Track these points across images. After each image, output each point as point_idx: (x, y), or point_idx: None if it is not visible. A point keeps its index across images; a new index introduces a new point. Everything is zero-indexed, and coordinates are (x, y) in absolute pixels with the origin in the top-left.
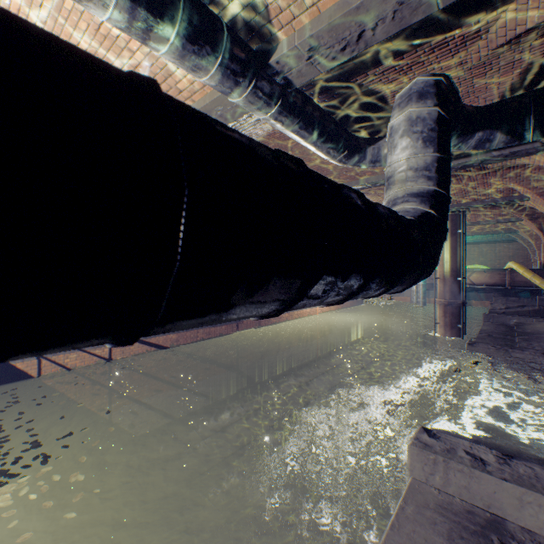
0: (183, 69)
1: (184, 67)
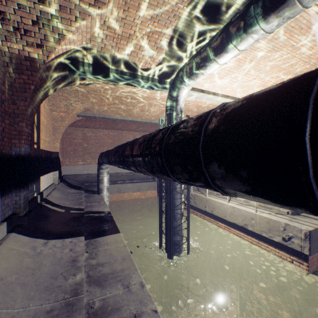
0: None
1: None
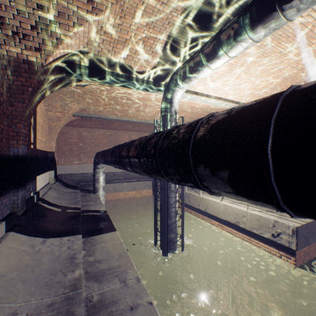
0: (314, 6)
1: (310, 7)
